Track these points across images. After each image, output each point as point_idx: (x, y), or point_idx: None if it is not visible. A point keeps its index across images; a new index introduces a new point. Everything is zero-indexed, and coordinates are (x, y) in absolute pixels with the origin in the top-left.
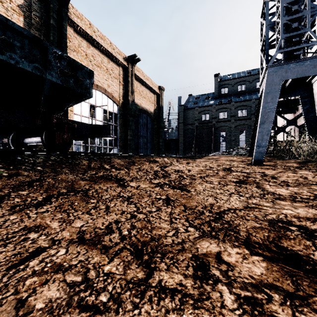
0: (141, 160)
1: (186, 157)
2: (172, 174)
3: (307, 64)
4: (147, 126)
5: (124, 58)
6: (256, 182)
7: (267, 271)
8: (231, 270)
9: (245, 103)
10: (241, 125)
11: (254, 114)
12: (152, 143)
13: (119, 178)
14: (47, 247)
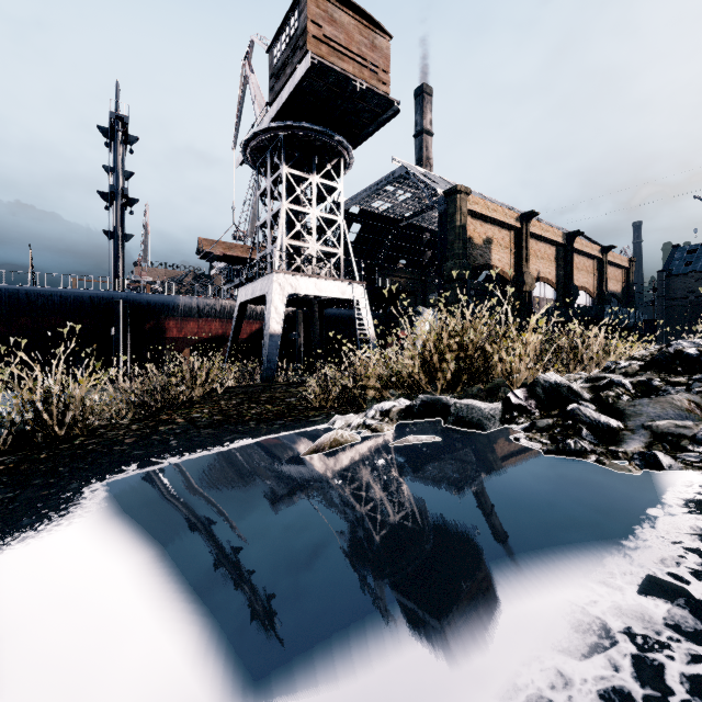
0: None
1: None
2: None
3: None
4: None
5: (598, 251)
6: None
7: None
8: None
9: None
10: None
11: None
12: None
13: None
14: None
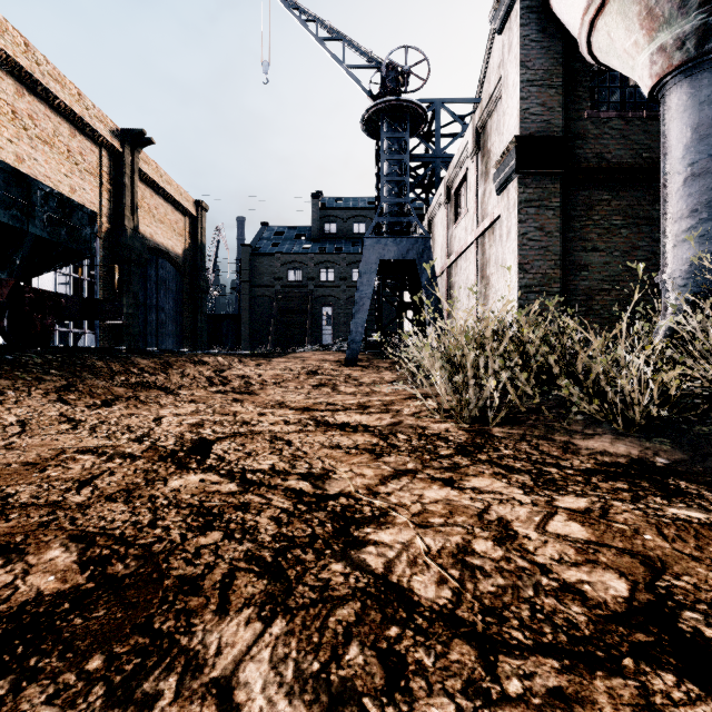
0: (180, 360)
1: (256, 354)
2: (234, 380)
3: (403, 245)
4: (167, 284)
5: (112, 131)
6: (336, 384)
7: (293, 412)
8: (277, 413)
9: None
10: None
11: None
12: (180, 324)
13: (160, 385)
14: (162, 418)
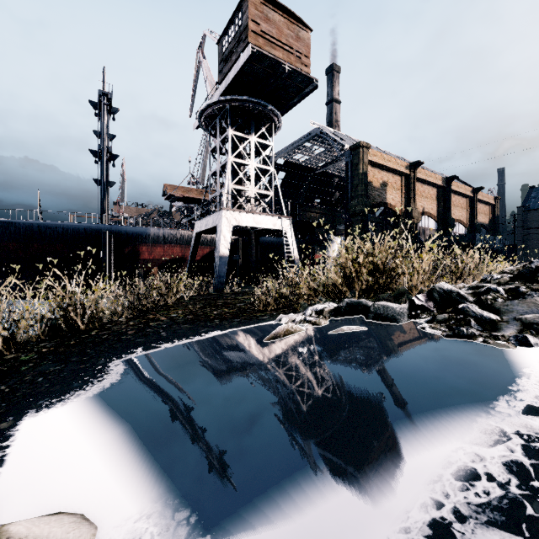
0: None
1: None
2: None
3: None
4: None
5: (470, 191)
6: None
7: None
8: None
9: None
10: None
11: None
12: None
13: None
14: None
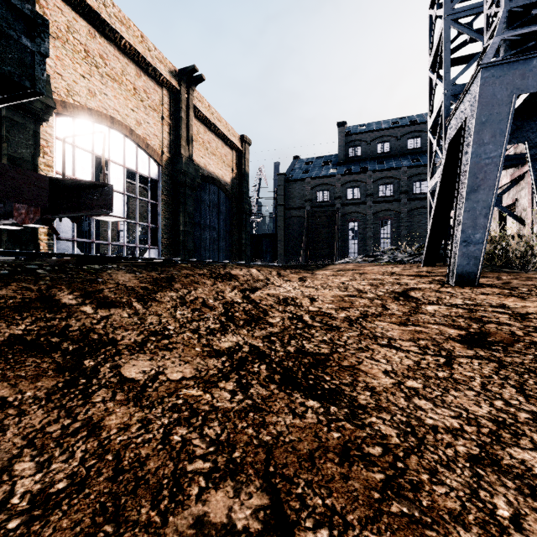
0: (194, 273)
1: (294, 266)
2: (271, 310)
3: None
4: (218, 207)
5: (171, 71)
6: (526, 340)
7: None
8: None
9: (390, 174)
10: (385, 211)
11: (406, 192)
12: (229, 241)
13: (94, 338)
14: None
